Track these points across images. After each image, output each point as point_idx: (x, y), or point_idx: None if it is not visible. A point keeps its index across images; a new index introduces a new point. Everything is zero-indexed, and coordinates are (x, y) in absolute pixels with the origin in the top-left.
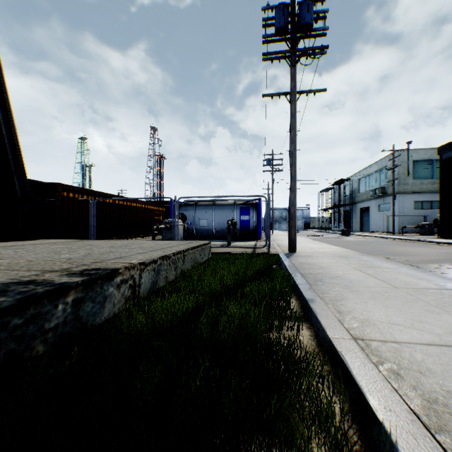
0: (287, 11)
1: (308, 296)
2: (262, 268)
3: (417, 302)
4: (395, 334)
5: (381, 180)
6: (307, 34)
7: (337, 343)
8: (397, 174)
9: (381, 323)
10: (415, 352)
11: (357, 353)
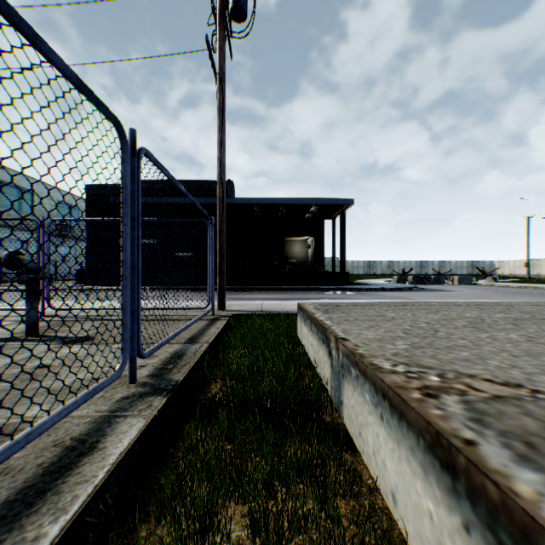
0: None
1: None
2: None
3: None
4: None
5: None
6: (231, 19)
7: None
8: None
9: None
10: None
11: None
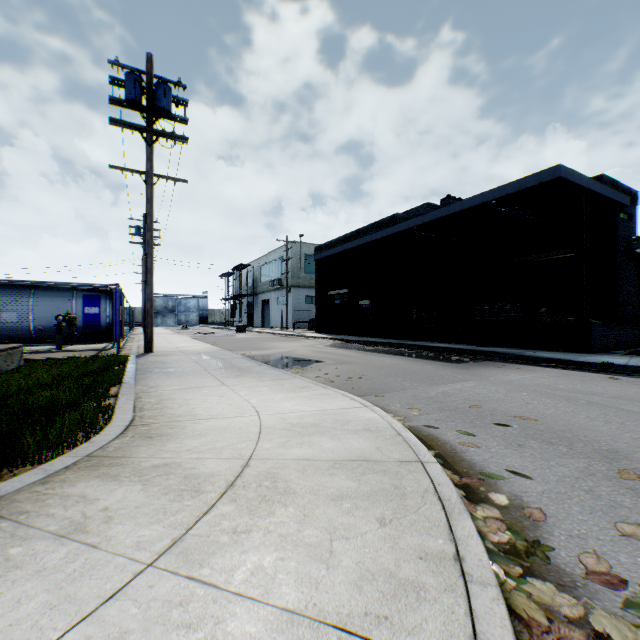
0: (140, 87)
1: (126, 381)
2: (98, 369)
3: (205, 375)
4: (165, 388)
5: (280, 271)
6: (166, 116)
7: (122, 396)
8: (292, 267)
9: (163, 386)
10: (165, 392)
11: (130, 397)
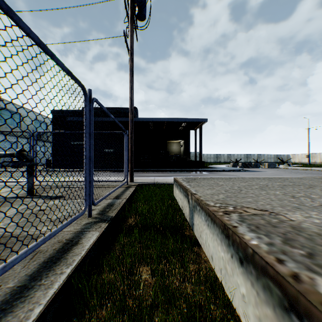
0: None
1: None
2: None
3: None
4: None
5: None
6: (137, 19)
7: None
8: None
9: None
10: None
11: None
